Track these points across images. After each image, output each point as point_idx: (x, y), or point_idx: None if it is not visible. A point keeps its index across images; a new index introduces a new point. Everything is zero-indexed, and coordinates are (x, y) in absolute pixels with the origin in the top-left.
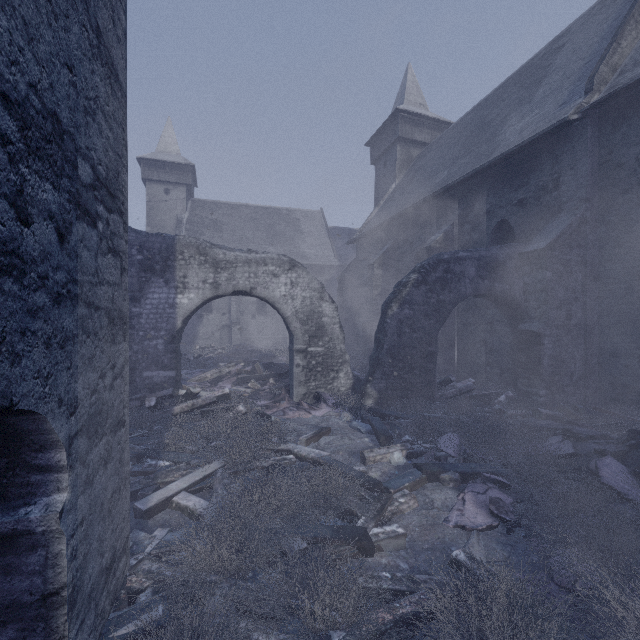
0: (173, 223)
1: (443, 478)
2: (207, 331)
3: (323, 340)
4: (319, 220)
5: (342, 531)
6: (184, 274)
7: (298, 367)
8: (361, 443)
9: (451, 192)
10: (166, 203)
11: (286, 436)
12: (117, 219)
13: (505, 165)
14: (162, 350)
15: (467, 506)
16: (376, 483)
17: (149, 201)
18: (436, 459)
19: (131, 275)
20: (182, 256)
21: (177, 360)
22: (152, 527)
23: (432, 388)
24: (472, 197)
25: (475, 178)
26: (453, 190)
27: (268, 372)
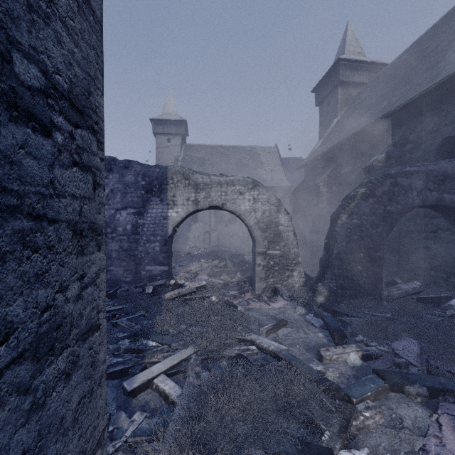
0: (172, 161)
1: (408, 391)
2: (194, 235)
3: (279, 245)
4: (274, 153)
5: (306, 450)
6: (173, 194)
7: (259, 266)
8: (315, 338)
9: (392, 118)
10: (168, 148)
11: (249, 325)
12: (88, 136)
13: (451, 86)
14: (158, 251)
15: (445, 433)
16: (336, 389)
17: (157, 147)
18: (395, 365)
19: (137, 196)
20: (172, 181)
21: (169, 258)
22: (134, 407)
23: (379, 289)
24: (414, 119)
25: (417, 102)
26: (394, 116)
27: (236, 268)
